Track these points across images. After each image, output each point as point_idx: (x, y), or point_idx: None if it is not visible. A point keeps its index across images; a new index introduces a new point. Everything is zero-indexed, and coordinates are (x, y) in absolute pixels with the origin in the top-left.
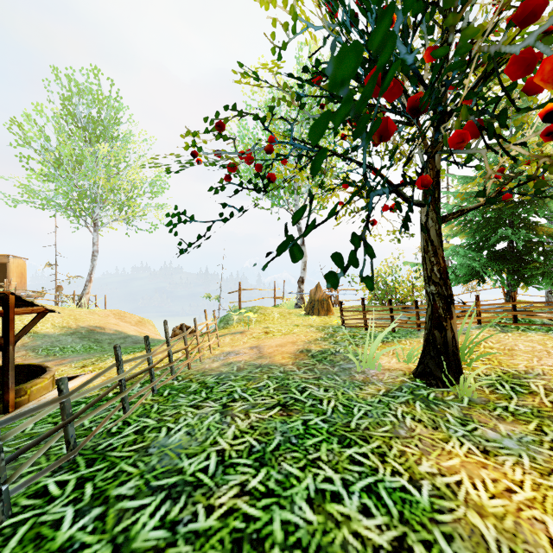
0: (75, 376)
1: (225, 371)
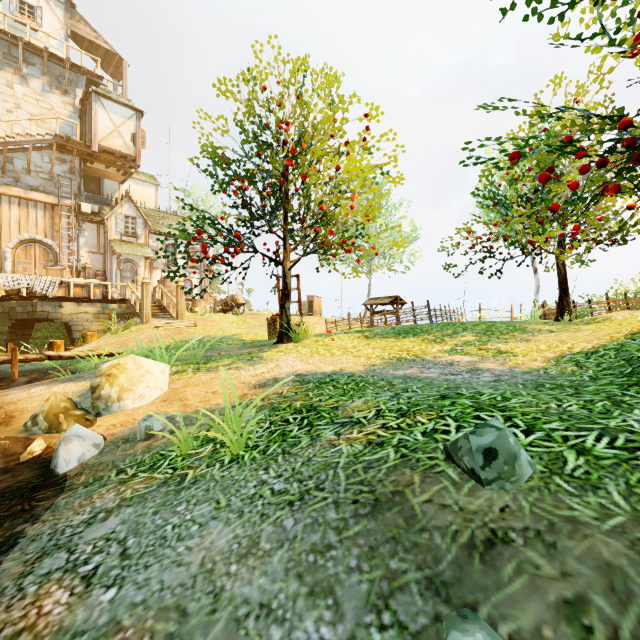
0: None
1: None
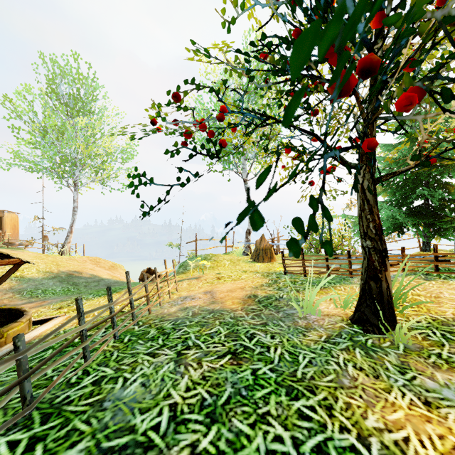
0: (51, 318)
1: (182, 316)
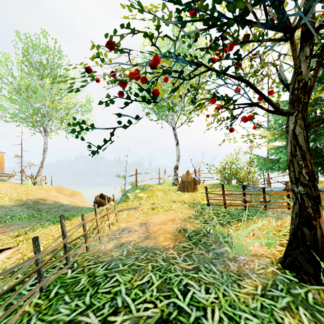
0: (3, 249)
1: (116, 256)
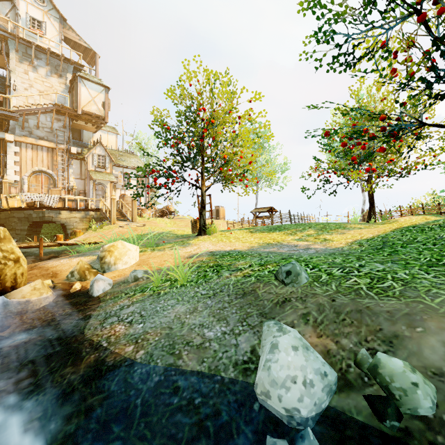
0: None
1: None
